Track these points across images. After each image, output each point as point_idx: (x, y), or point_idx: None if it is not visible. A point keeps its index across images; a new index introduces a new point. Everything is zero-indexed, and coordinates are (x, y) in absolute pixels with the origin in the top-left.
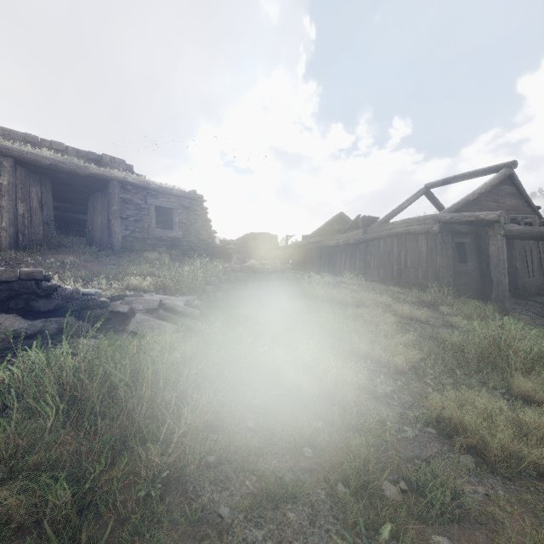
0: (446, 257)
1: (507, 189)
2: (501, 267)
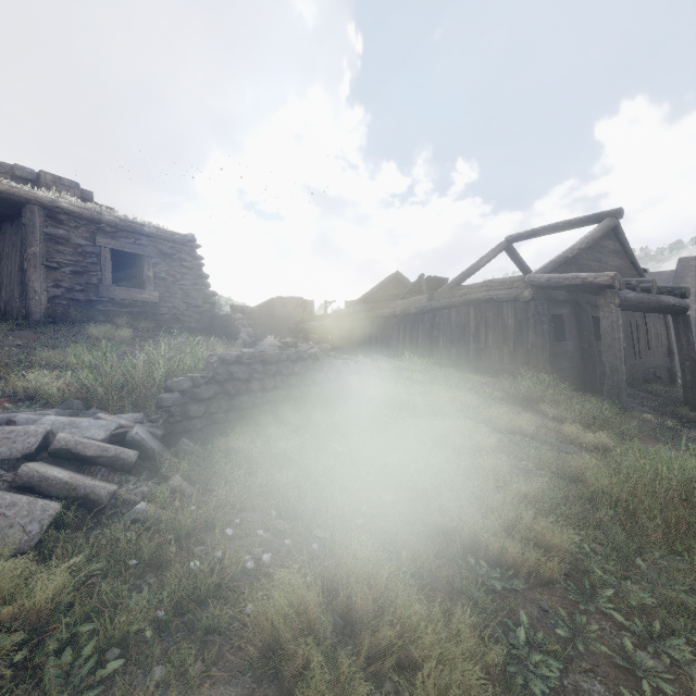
0: (541, 333)
1: (611, 245)
2: (616, 348)
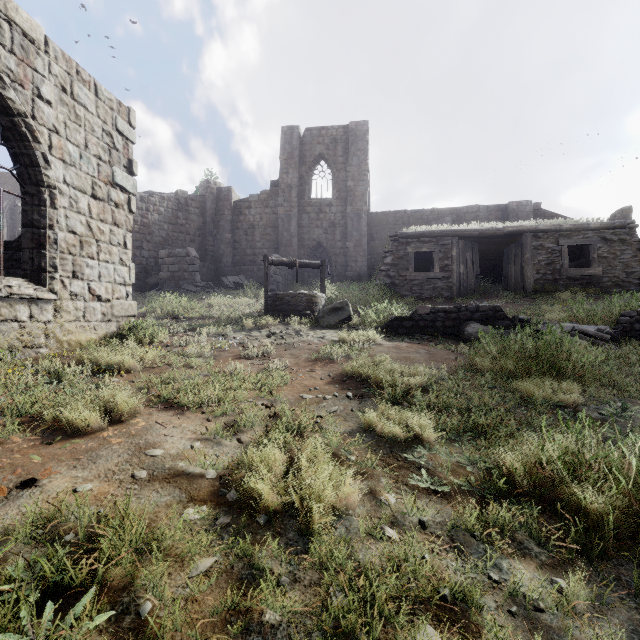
0: None
1: None
2: None
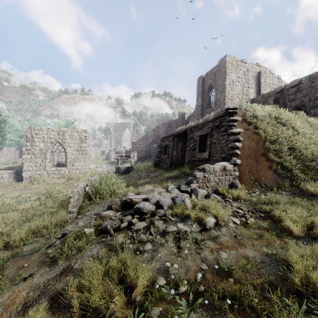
0: None
1: None
2: None
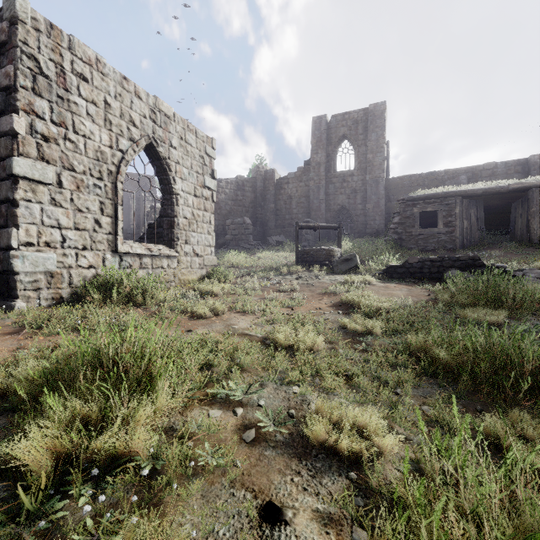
0: None
1: None
2: None
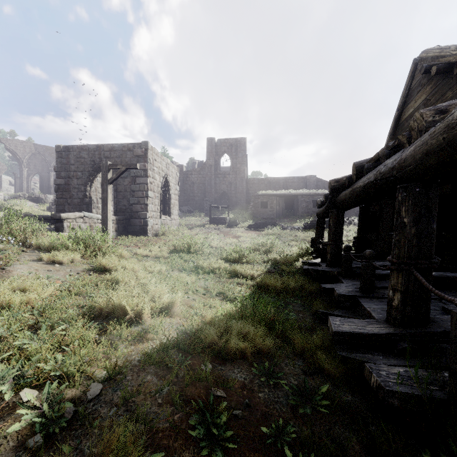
0: None
1: None
2: None
